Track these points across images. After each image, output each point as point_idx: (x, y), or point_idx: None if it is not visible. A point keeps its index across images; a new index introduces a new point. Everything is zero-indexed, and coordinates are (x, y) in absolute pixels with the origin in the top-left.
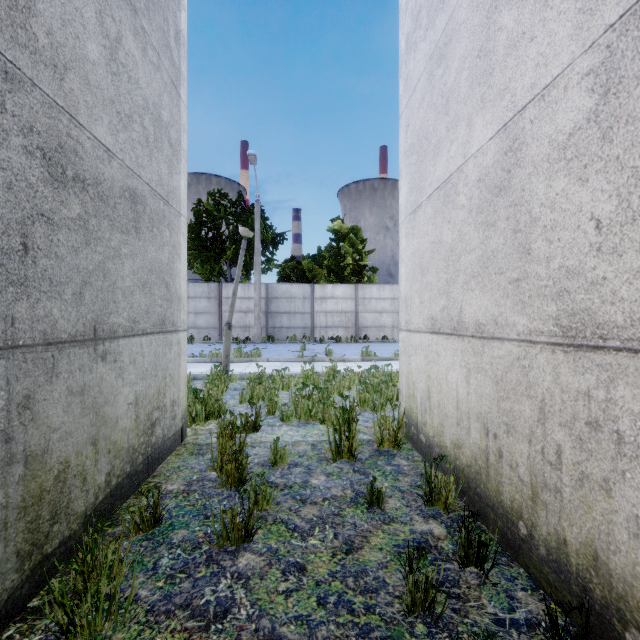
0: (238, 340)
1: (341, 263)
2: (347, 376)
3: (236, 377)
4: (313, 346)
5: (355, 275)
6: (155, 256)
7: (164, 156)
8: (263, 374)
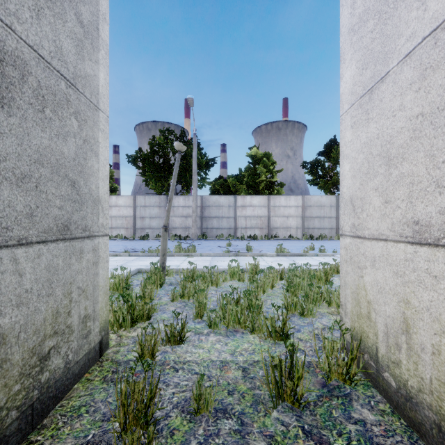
0: (180, 237)
1: (257, 180)
2: (270, 274)
3: (172, 272)
4: (236, 242)
5: (267, 189)
6: (48, 145)
7: (68, 29)
8: (195, 271)
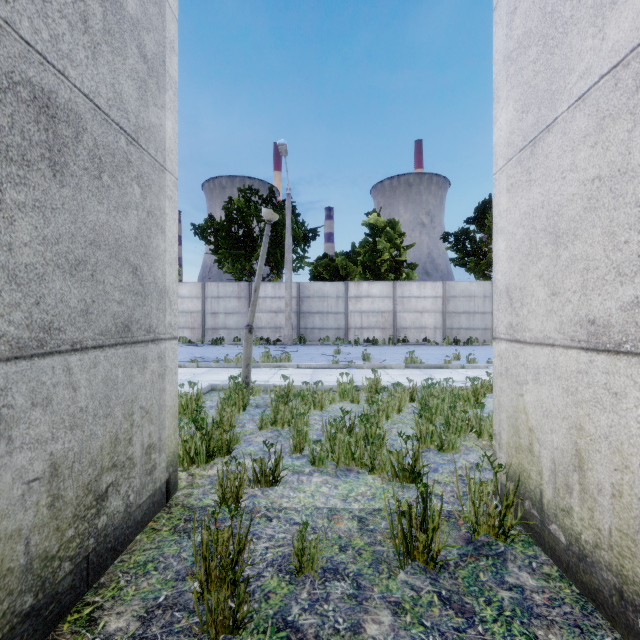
0: (268, 341)
1: (377, 259)
2: (396, 393)
3: (259, 389)
4: (347, 349)
5: (392, 272)
6: (106, 220)
7: (128, 67)
8: (290, 388)
